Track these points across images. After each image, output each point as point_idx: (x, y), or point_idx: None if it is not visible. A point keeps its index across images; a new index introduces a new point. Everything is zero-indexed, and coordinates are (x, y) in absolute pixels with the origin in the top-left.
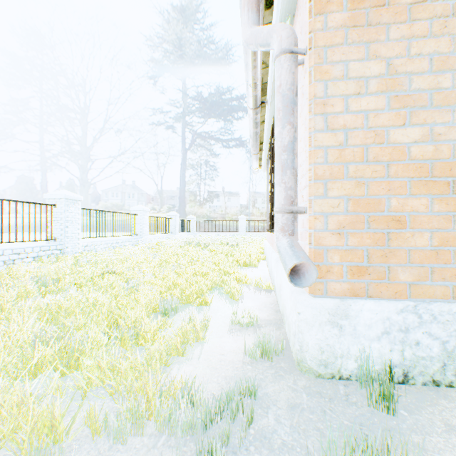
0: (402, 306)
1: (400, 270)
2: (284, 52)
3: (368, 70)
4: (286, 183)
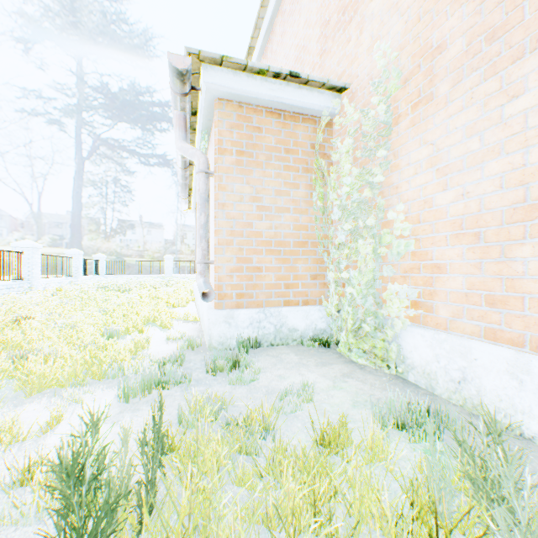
0: (259, 310)
1: (260, 293)
2: (202, 172)
3: (245, 191)
4: (203, 247)
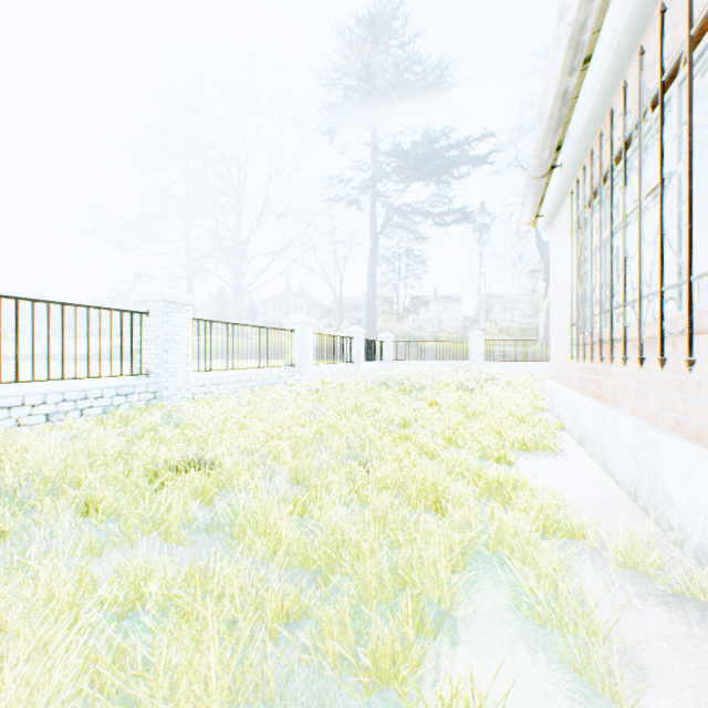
0: None
1: None
2: None
3: None
4: None
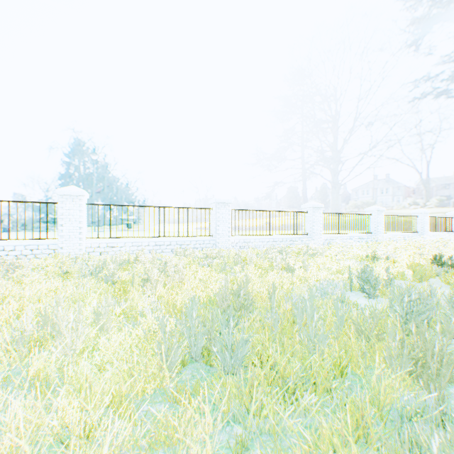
0: None
1: None
2: None
3: None
4: None
